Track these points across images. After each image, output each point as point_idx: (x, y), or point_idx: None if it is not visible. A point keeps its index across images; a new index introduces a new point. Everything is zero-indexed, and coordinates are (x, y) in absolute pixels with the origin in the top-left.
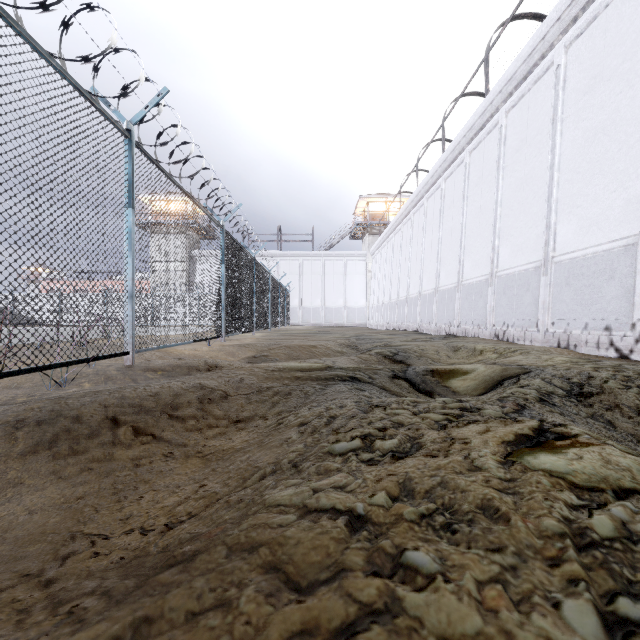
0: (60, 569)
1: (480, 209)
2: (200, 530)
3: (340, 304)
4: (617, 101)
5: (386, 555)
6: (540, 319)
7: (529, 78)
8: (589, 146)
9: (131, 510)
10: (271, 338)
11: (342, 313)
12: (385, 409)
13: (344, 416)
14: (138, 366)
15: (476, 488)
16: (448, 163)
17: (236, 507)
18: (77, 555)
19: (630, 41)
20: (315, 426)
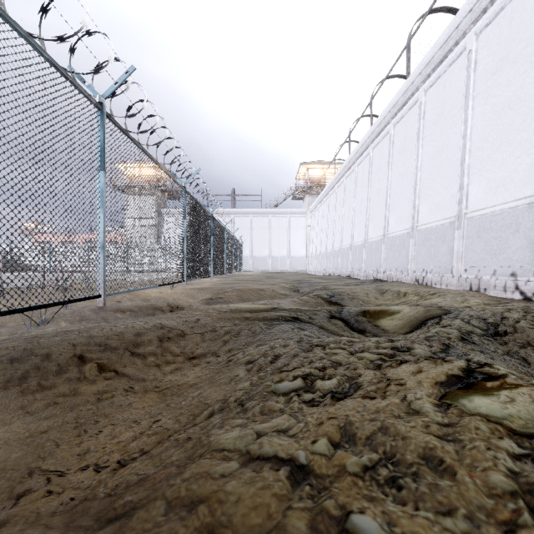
0: (11, 511)
1: (403, 173)
2: (148, 471)
3: (284, 254)
4: (521, 80)
5: (330, 518)
6: (454, 266)
7: (445, 62)
8: (497, 119)
9: (89, 445)
10: (226, 282)
11: (286, 261)
12: (324, 348)
13: (287, 355)
14: (109, 307)
15: (416, 435)
16: (375, 135)
17: (184, 447)
18: (31, 494)
19: (533, 28)
20: (261, 364)
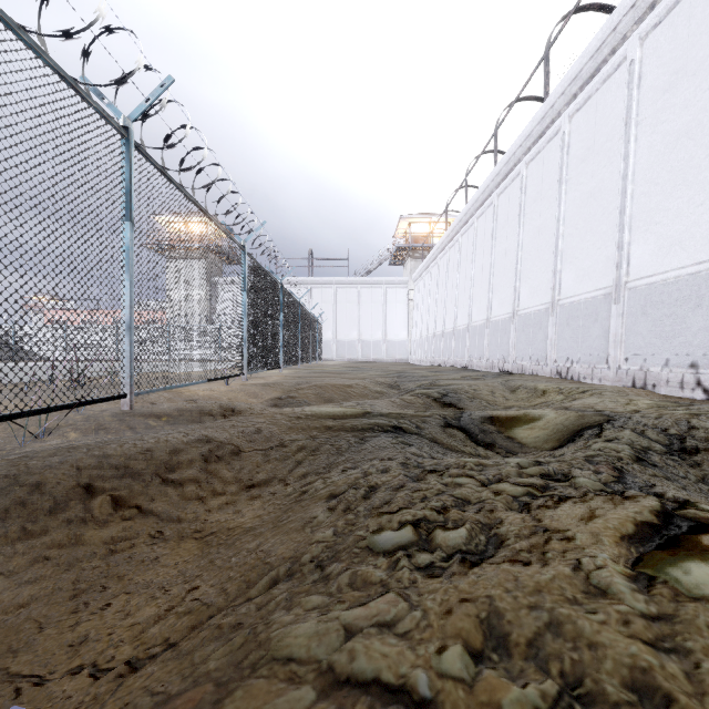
0: None
1: (539, 228)
2: (169, 687)
3: (379, 337)
4: (704, 99)
5: None
6: (611, 354)
7: (597, 76)
8: (670, 153)
9: (88, 629)
10: (300, 376)
11: (381, 347)
12: (442, 476)
13: (388, 486)
14: (139, 411)
15: (612, 640)
16: (501, 177)
17: (229, 643)
18: None
19: None
20: (349, 501)
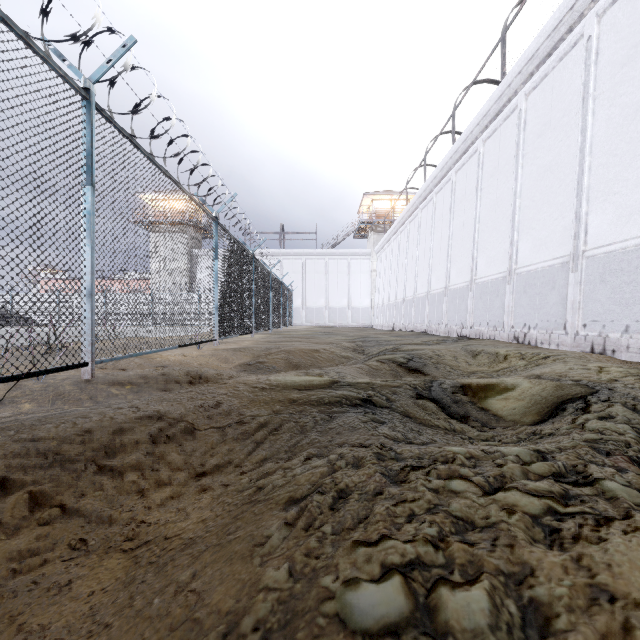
0: None
1: (496, 201)
2: None
3: (344, 304)
4: None
5: None
6: (569, 320)
7: (553, 55)
8: (629, 124)
9: None
10: (271, 340)
11: (346, 313)
12: (428, 476)
13: (362, 491)
14: (102, 379)
15: None
16: (459, 154)
17: None
18: None
19: None
20: (312, 513)
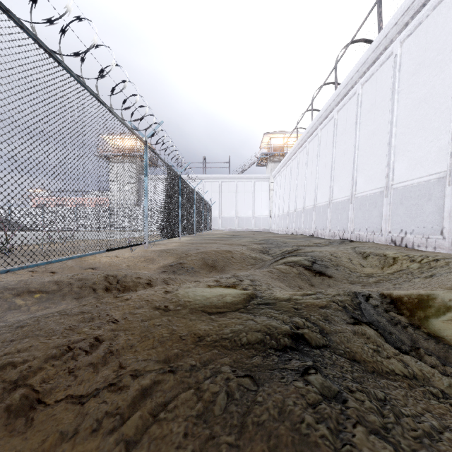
0: None
1: (373, 131)
2: None
3: (249, 214)
4: None
5: None
6: (446, 227)
7: (428, 5)
8: None
9: None
10: (194, 242)
11: (251, 221)
12: None
13: None
14: (12, 288)
15: None
16: (341, 97)
17: None
18: None
19: None
20: None
